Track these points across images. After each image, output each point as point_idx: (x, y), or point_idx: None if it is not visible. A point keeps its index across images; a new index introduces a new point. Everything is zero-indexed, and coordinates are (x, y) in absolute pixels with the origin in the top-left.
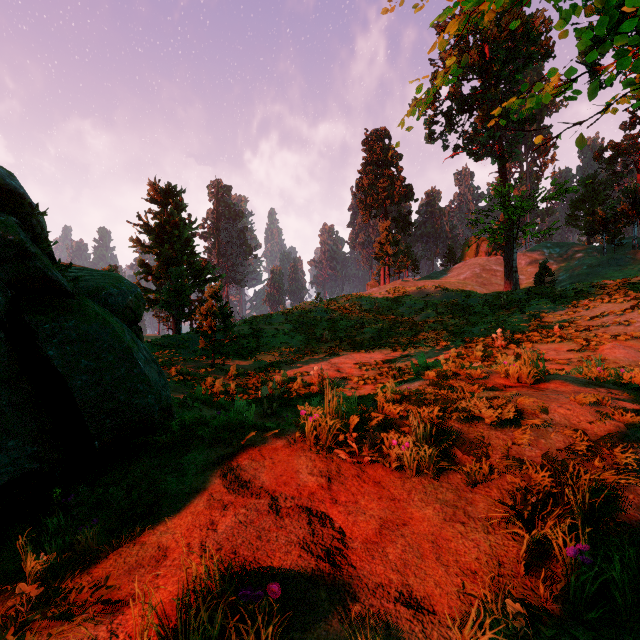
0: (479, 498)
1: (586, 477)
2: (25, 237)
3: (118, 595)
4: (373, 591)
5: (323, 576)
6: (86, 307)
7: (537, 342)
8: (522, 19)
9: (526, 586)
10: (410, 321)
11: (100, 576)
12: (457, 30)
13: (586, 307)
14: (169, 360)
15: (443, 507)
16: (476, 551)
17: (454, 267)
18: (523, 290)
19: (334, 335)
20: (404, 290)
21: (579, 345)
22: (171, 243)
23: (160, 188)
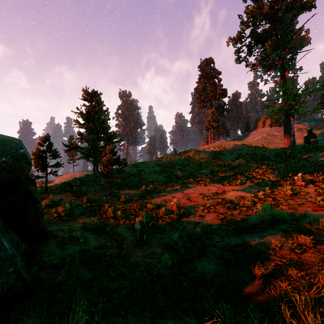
0: None
1: None
2: None
3: None
4: None
5: None
6: None
7: None
8: None
9: None
10: (229, 165)
11: None
12: None
13: None
14: (85, 190)
15: None
16: None
17: (250, 133)
18: (300, 146)
19: (184, 174)
20: (223, 147)
21: None
22: (93, 122)
23: (89, 92)
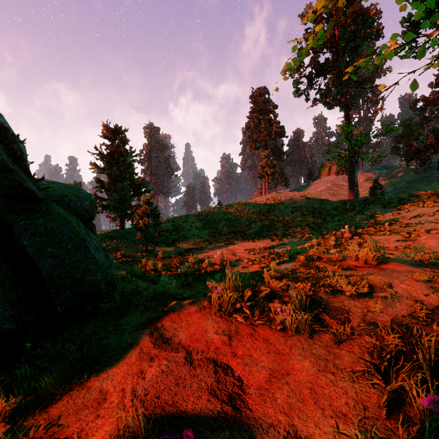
0: (344, 353)
1: (427, 338)
2: (7, 158)
3: (66, 433)
4: (266, 431)
5: (227, 417)
6: (52, 209)
7: (373, 235)
8: (361, 10)
9: (387, 427)
10: (283, 220)
11: (54, 415)
12: (322, 7)
13: (407, 210)
14: (116, 247)
15: (317, 360)
16: (345, 397)
17: (313, 183)
18: (362, 198)
19: (230, 230)
20: (279, 198)
21: (403, 237)
22: (118, 166)
23: (110, 128)
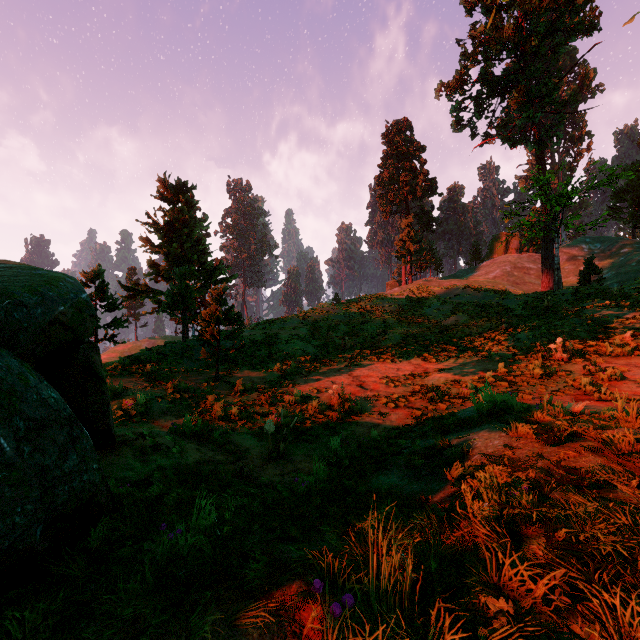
0: None
1: None
2: None
3: None
4: None
5: None
6: None
7: (607, 354)
8: None
9: None
10: (439, 325)
11: None
12: None
13: None
14: (168, 372)
15: None
16: None
17: (481, 265)
18: (569, 290)
19: (354, 341)
20: (429, 290)
21: None
22: (180, 242)
23: (170, 185)
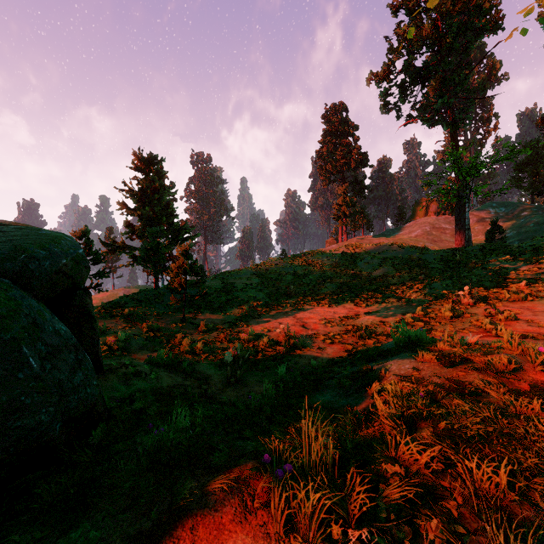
0: None
1: None
2: None
3: None
4: None
5: None
6: None
7: (505, 300)
8: None
9: None
10: (369, 276)
11: None
12: None
13: None
14: (143, 315)
15: None
16: None
17: (405, 226)
18: (477, 246)
19: (298, 289)
20: (361, 247)
21: None
22: (152, 206)
23: (143, 157)
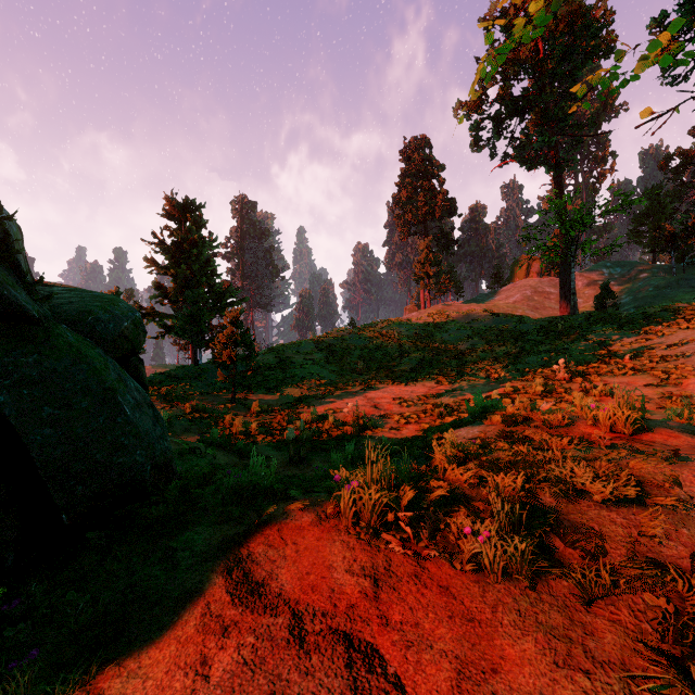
0: (603, 624)
1: None
2: None
3: None
4: None
5: None
6: (55, 337)
7: (605, 374)
8: (581, 9)
9: None
10: (455, 349)
11: None
12: None
13: (660, 334)
14: (184, 394)
15: (549, 639)
16: None
17: (502, 289)
18: (583, 314)
19: (370, 365)
20: (447, 315)
21: (657, 378)
22: (189, 263)
23: (177, 203)
